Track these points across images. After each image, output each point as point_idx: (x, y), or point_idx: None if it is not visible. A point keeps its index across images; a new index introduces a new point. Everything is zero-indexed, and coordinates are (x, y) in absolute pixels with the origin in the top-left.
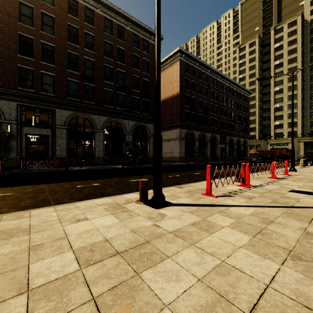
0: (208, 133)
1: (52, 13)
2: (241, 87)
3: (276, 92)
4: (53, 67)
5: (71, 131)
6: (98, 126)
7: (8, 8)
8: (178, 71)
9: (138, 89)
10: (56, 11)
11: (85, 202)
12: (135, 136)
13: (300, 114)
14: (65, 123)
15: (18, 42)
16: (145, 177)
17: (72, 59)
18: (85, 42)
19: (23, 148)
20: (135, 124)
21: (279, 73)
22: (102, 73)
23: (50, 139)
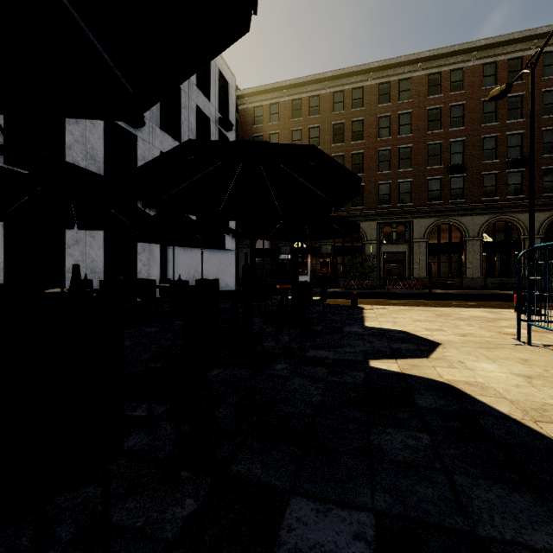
0: None
1: (409, 108)
2: None
3: None
4: (410, 171)
5: (431, 244)
6: (470, 233)
7: (369, 130)
8: None
9: None
10: (413, 103)
11: (466, 308)
12: (552, 236)
13: None
14: (424, 236)
15: (377, 160)
16: (546, 304)
17: (432, 148)
18: (451, 119)
19: (381, 268)
20: (549, 217)
21: None
22: (478, 152)
23: (407, 256)
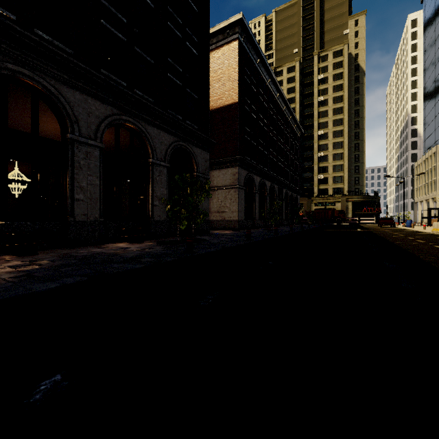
0: (268, 181)
1: None
2: (295, 119)
3: (320, 137)
4: None
5: None
6: (82, 128)
7: None
8: (236, 61)
9: (178, 64)
10: None
11: None
12: None
13: (347, 167)
14: None
15: None
16: None
17: None
18: None
19: None
20: (173, 143)
21: (324, 112)
22: None
23: None
